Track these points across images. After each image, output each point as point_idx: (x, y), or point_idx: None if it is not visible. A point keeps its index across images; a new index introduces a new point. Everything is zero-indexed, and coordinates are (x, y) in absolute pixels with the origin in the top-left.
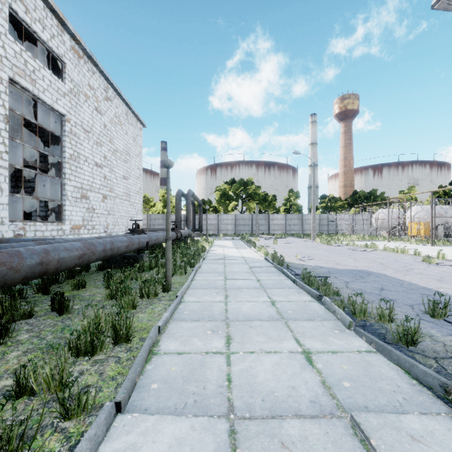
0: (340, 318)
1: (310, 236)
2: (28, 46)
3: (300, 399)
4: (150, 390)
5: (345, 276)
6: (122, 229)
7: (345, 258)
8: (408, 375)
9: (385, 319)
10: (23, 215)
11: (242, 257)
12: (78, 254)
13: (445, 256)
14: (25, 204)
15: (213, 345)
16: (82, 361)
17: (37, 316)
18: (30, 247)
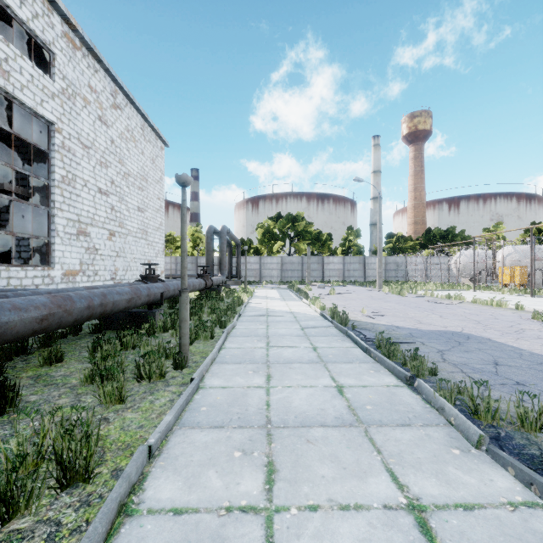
0: (457, 425)
1: (374, 284)
2: (6, 31)
3: None
4: None
5: (435, 341)
6: (136, 276)
7: (427, 314)
8: None
9: (533, 427)
10: (2, 256)
11: (291, 312)
12: (39, 315)
13: None
14: (3, 242)
15: (242, 487)
16: None
17: None
18: None
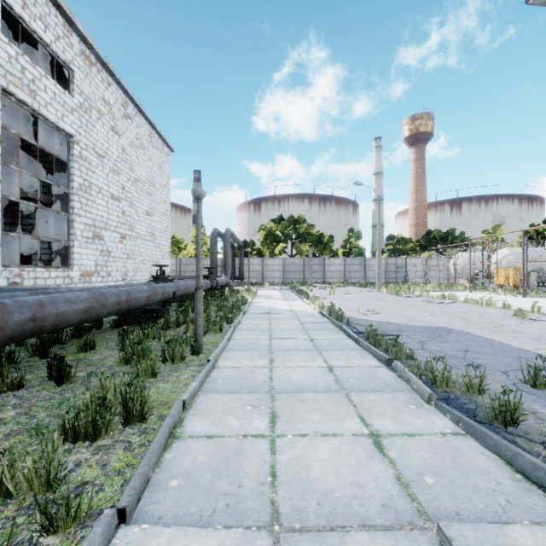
0: (417, 389)
1: (374, 285)
2: (28, 50)
3: (368, 502)
4: (167, 489)
5: (419, 334)
6: (145, 277)
7: (419, 312)
8: (510, 467)
9: (475, 390)
10: (22, 258)
11: (292, 311)
12: (84, 307)
13: (541, 310)
14: (24, 245)
15: (253, 425)
16: (80, 448)
17: (29, 387)
18: (20, 298)
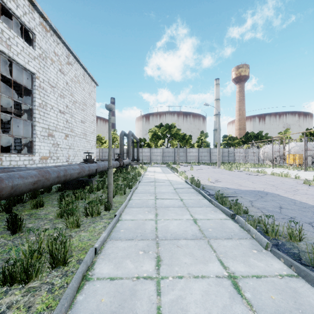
0: (256, 238)
1: (216, 164)
2: (7, 22)
3: None
4: None
5: (248, 196)
6: (80, 159)
7: (245, 181)
8: None
9: (296, 239)
10: (5, 148)
11: (168, 180)
12: (33, 181)
13: None
14: (6, 140)
15: (144, 267)
16: (15, 290)
17: None
18: None
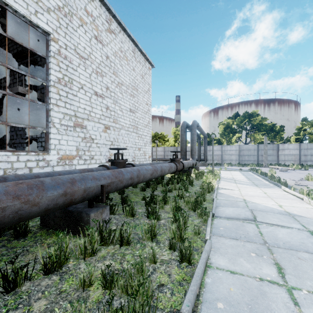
0: None
1: None
2: None
3: None
4: None
5: None
6: (128, 159)
7: None
8: None
9: None
10: None
11: (289, 215)
12: None
13: None
14: (34, 135)
15: None
16: None
17: None
18: None
